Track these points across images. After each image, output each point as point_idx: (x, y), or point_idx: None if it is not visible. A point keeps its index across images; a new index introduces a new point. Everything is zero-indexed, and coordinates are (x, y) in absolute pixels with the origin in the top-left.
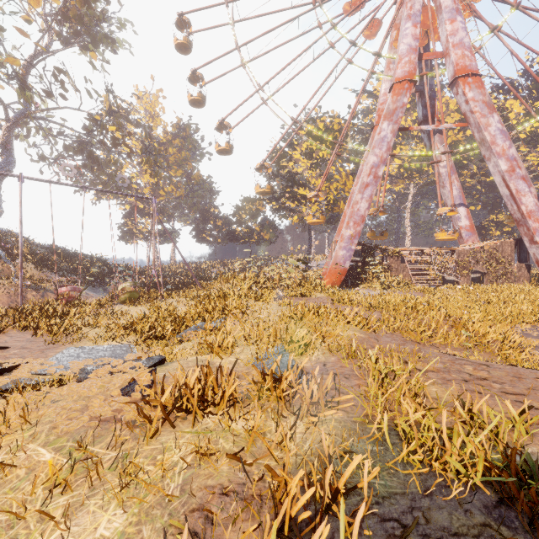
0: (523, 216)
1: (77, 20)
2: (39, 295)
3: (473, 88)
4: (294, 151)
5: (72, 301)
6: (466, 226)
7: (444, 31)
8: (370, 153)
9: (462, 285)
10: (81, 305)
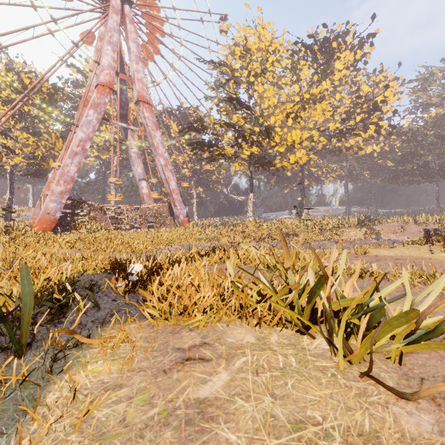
0: (171, 191)
1: None
2: None
3: (148, 111)
4: None
5: None
6: (146, 193)
7: (132, 66)
8: (79, 129)
9: (142, 229)
10: None
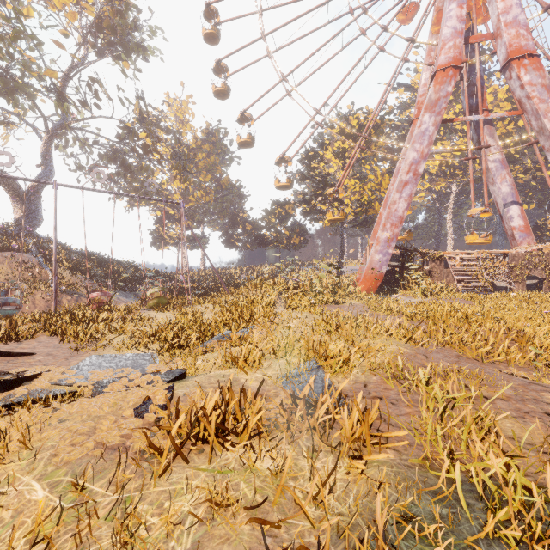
0: None
1: (110, 31)
2: (73, 300)
3: (530, 71)
4: (325, 151)
5: (102, 307)
6: (519, 226)
7: (494, 10)
8: (410, 149)
9: (517, 293)
10: (110, 310)
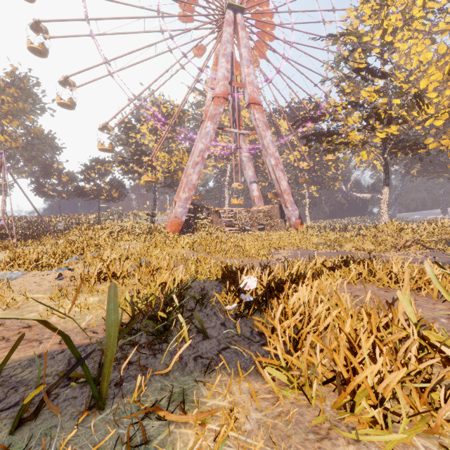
0: (282, 192)
1: None
2: None
3: (258, 112)
4: (141, 125)
5: None
6: (257, 195)
7: (244, 71)
8: (200, 141)
9: (253, 232)
10: None
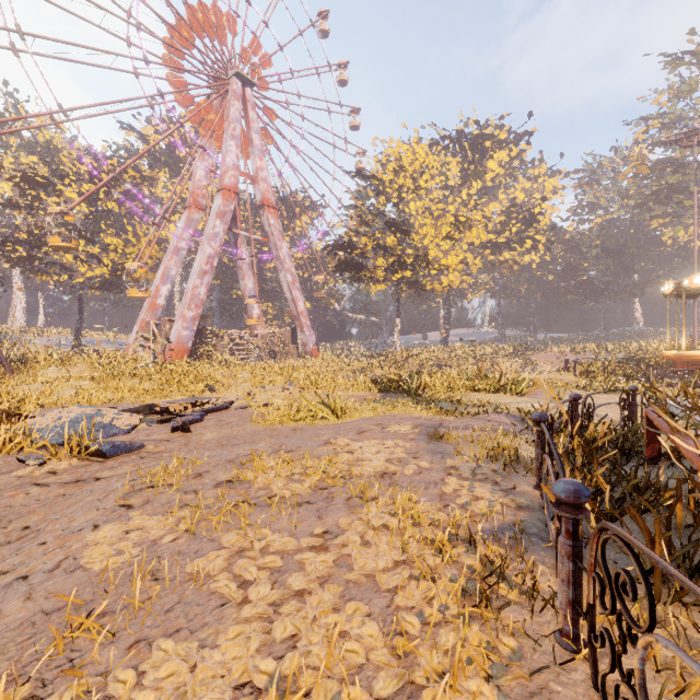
0: (299, 314)
1: None
2: None
3: (274, 218)
4: (64, 184)
5: None
6: (258, 314)
7: (255, 162)
8: (207, 244)
9: (270, 361)
10: None
